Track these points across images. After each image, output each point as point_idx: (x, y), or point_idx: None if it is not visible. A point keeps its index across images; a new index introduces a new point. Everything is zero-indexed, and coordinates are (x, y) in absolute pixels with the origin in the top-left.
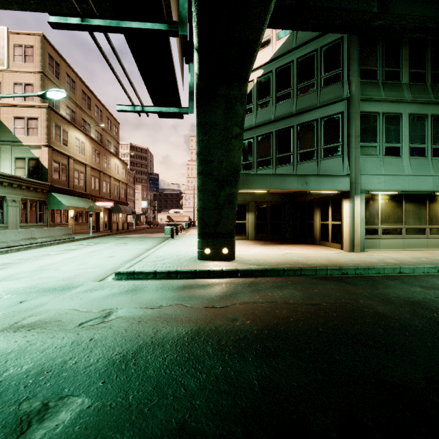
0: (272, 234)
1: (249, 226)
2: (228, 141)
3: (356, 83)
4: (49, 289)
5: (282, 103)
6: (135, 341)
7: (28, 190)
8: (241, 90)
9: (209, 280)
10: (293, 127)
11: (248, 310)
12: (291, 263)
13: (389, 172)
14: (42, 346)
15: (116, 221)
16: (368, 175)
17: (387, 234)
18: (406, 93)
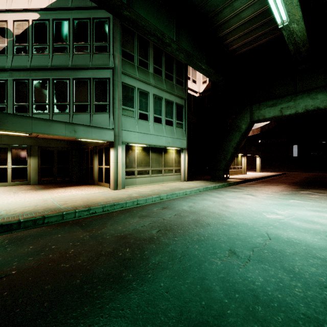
0: (59, 177)
1: (31, 170)
2: None
3: (119, 58)
4: None
5: (59, 55)
6: None
7: None
8: None
9: None
10: (70, 79)
11: None
12: (39, 211)
13: (141, 131)
14: None
15: None
16: (127, 131)
17: (140, 175)
18: (151, 79)
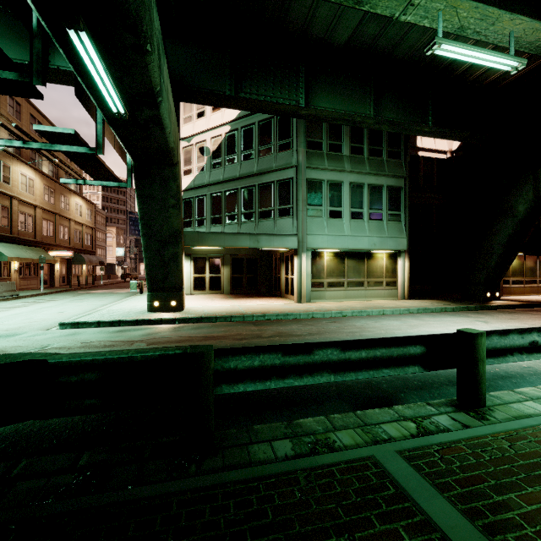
0: (248, 288)
1: (224, 279)
2: (166, 210)
3: (303, 153)
4: None
5: (247, 162)
6: None
7: None
8: (172, 171)
9: (145, 326)
10: (256, 186)
11: (156, 340)
12: (228, 312)
13: (331, 233)
14: None
15: (78, 274)
16: (313, 235)
17: (331, 287)
18: (346, 164)
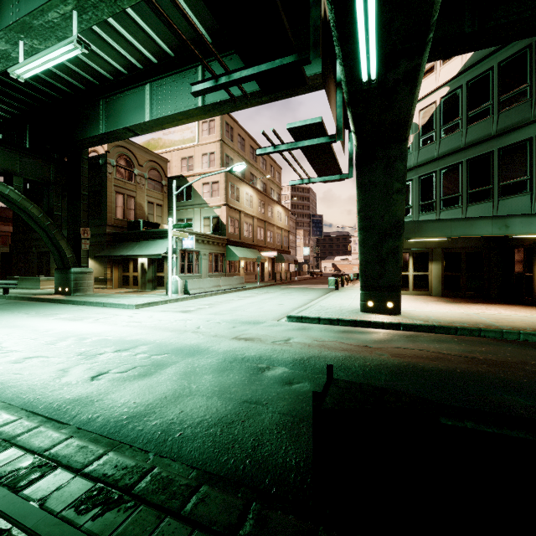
0: (468, 289)
1: (432, 278)
2: (388, 197)
3: None
4: (246, 322)
5: (477, 124)
6: (307, 354)
7: (213, 245)
8: (400, 149)
9: (368, 329)
10: (493, 152)
11: (396, 351)
12: (470, 323)
13: None
14: (256, 348)
15: (278, 270)
16: None
17: None
18: None
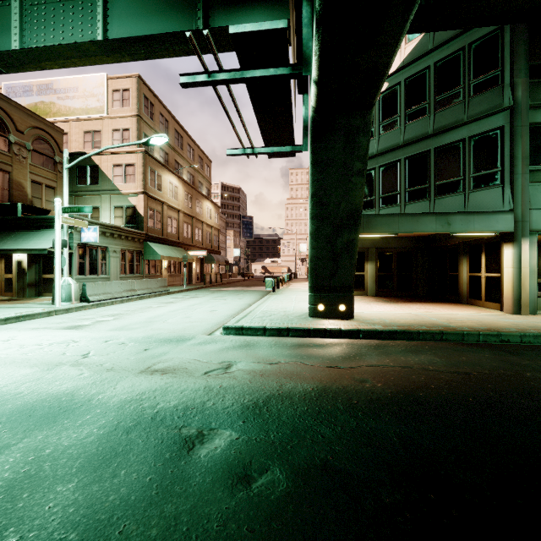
0: (399, 289)
1: (368, 278)
2: (347, 179)
3: (523, 85)
4: (165, 339)
5: (414, 123)
6: (262, 392)
7: (127, 240)
8: (364, 119)
9: (326, 340)
10: (430, 151)
11: (378, 373)
12: (427, 325)
13: None
14: (179, 388)
15: (208, 272)
16: None
17: None
18: None
